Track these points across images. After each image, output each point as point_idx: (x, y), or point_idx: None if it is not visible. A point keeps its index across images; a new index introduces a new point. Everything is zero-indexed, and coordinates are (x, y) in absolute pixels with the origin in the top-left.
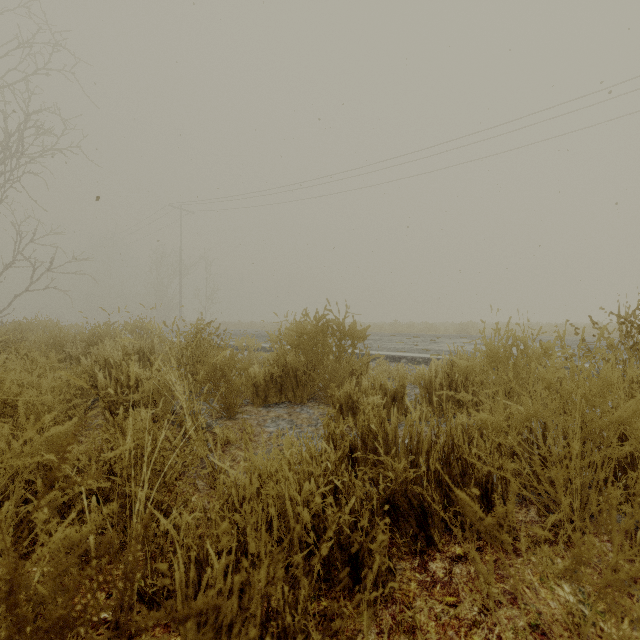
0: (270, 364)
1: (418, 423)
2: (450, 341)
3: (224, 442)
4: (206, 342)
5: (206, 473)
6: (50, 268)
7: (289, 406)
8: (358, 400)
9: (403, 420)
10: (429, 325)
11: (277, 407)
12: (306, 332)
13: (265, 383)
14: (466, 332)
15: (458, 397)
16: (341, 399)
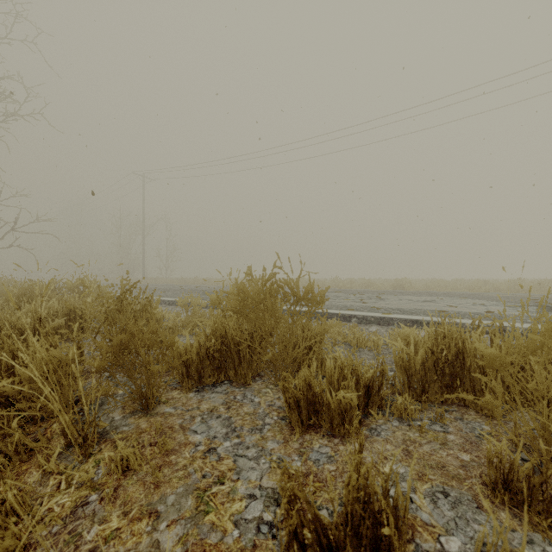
0: (205, 335)
1: (505, 545)
2: (395, 298)
3: (122, 468)
4: (129, 307)
5: (71, 548)
6: (14, 228)
7: (228, 390)
8: (321, 394)
9: (380, 417)
10: (367, 281)
11: (213, 392)
12: (250, 296)
13: (199, 359)
14: (401, 287)
15: (479, 402)
16: (297, 393)
